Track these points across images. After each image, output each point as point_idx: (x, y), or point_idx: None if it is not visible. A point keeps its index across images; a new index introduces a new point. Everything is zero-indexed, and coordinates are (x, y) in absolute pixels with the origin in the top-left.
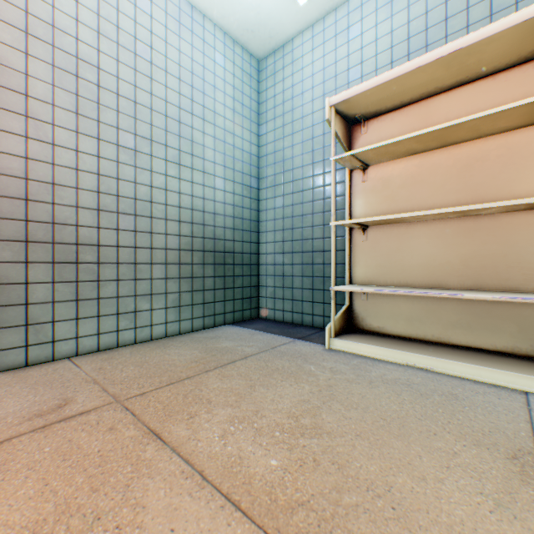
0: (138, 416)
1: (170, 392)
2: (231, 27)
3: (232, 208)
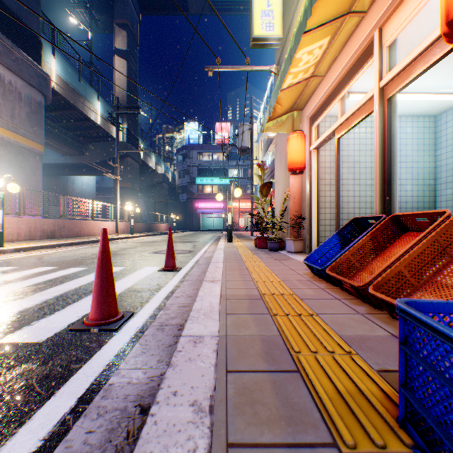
0: None
1: None
2: (415, 114)
3: (415, 198)
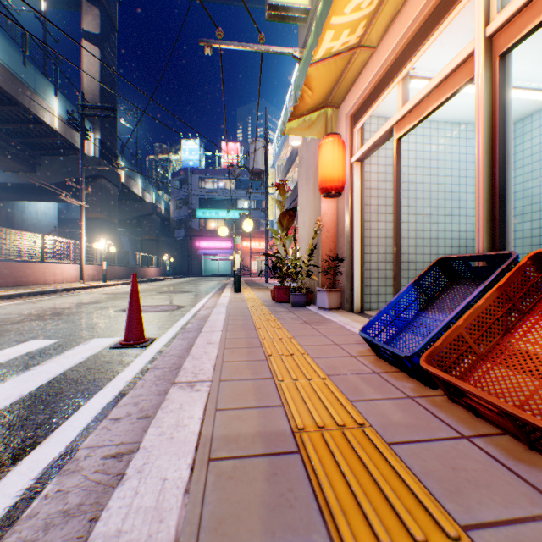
0: None
1: None
2: None
3: None
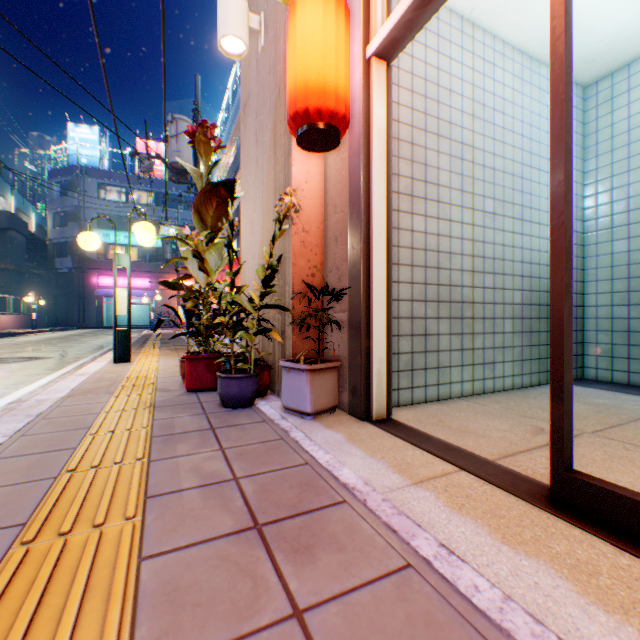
0: (633, 444)
1: (627, 432)
2: None
3: None
